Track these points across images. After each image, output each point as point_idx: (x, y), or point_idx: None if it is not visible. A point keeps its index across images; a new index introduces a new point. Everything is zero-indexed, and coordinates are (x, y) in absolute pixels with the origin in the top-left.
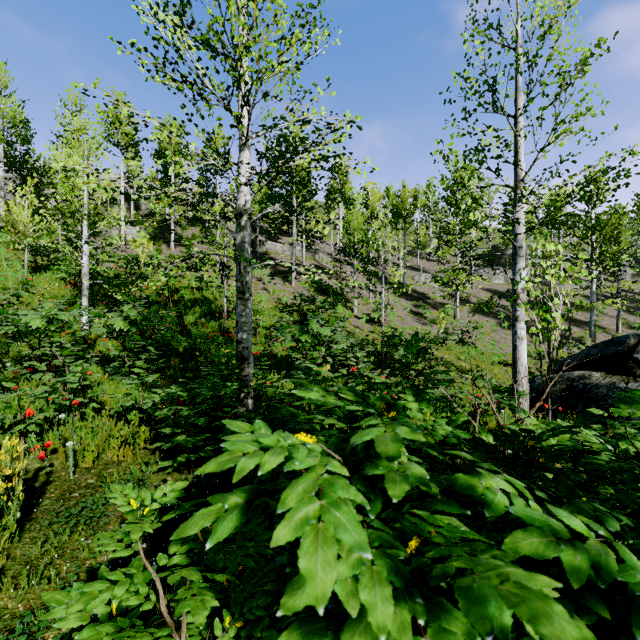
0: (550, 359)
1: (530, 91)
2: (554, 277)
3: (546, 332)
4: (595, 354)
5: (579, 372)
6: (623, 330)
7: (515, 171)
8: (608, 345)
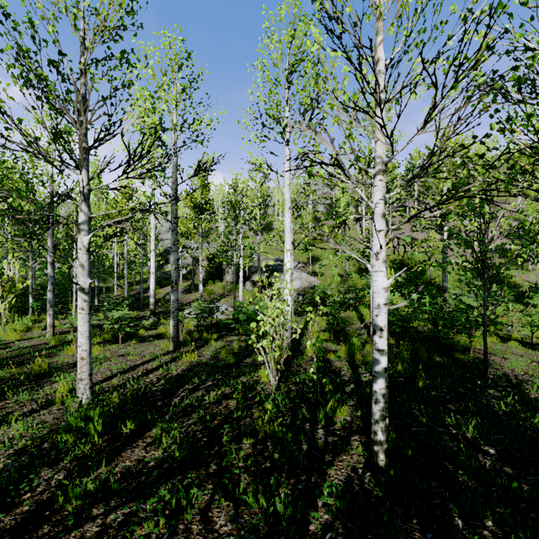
0: None
1: None
2: None
3: None
4: None
5: None
6: None
7: None
8: None
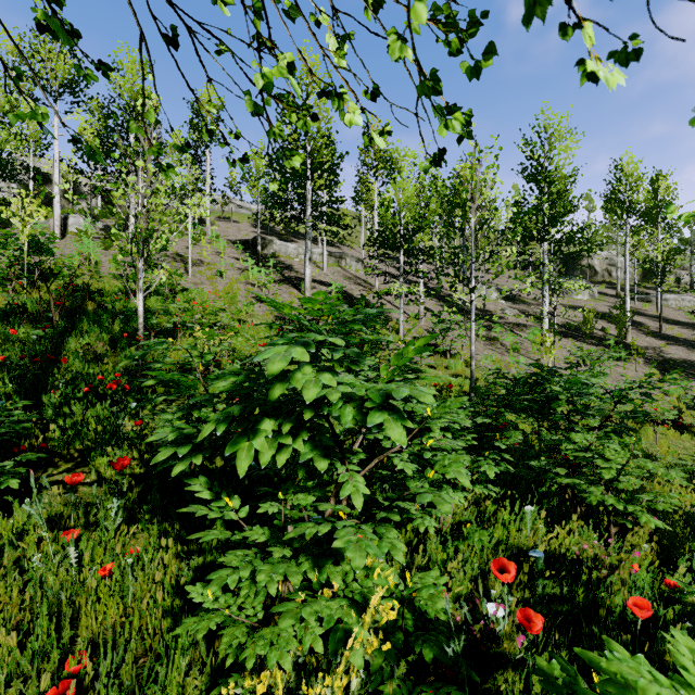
0: None
1: None
2: None
3: None
4: None
5: None
6: None
7: None
8: None
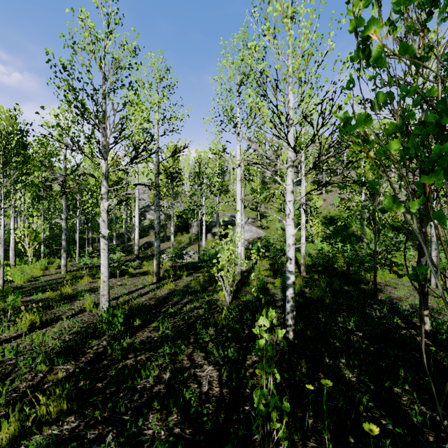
0: None
1: None
2: None
3: None
4: None
5: None
6: None
7: None
8: None
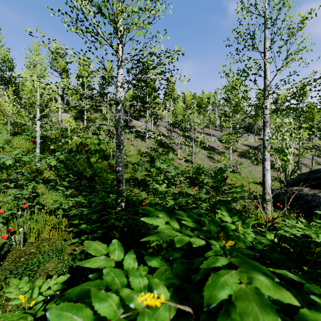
0: (286, 181)
1: (273, 38)
2: (288, 137)
3: (284, 167)
4: (304, 178)
5: (296, 187)
6: (315, 165)
7: (264, 81)
8: (311, 173)
